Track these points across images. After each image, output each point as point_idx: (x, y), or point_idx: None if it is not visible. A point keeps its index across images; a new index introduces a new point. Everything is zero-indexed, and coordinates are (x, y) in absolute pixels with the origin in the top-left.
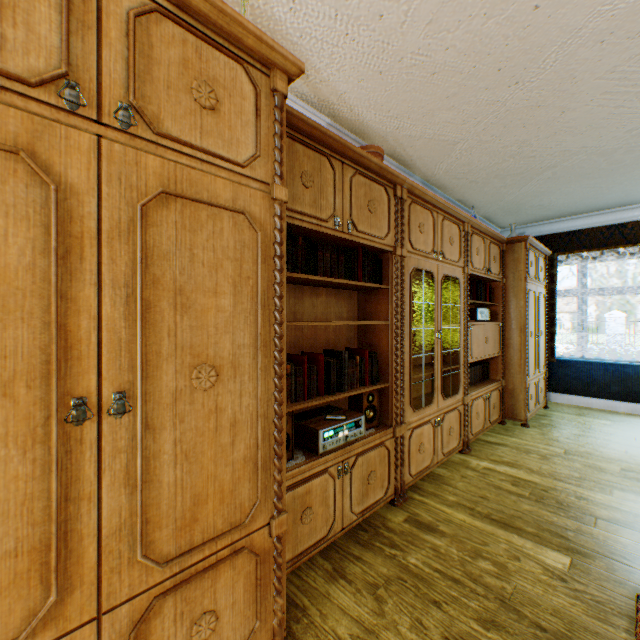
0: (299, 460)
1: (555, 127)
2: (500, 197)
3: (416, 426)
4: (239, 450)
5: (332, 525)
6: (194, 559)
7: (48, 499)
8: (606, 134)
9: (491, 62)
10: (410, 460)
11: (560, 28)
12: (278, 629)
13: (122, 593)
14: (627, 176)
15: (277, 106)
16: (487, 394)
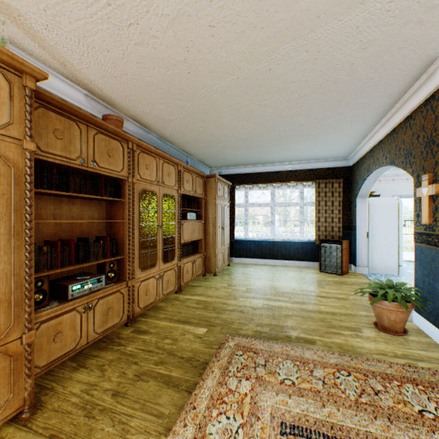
0: (54, 305)
1: (217, 124)
2: (204, 152)
3: (144, 280)
4: None
5: (80, 341)
6: None
7: None
8: (240, 132)
9: (176, 89)
10: (140, 299)
11: (203, 84)
12: (29, 397)
13: None
14: (256, 151)
15: (28, 95)
16: (195, 260)
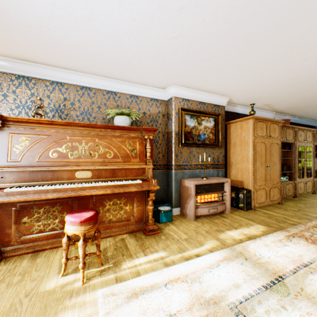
0: None
1: None
2: None
3: (299, 182)
4: (276, 174)
5: (282, 195)
6: (273, 185)
7: (265, 174)
8: None
9: None
10: (297, 190)
11: None
12: (280, 200)
13: (268, 185)
14: None
15: (280, 128)
16: None
